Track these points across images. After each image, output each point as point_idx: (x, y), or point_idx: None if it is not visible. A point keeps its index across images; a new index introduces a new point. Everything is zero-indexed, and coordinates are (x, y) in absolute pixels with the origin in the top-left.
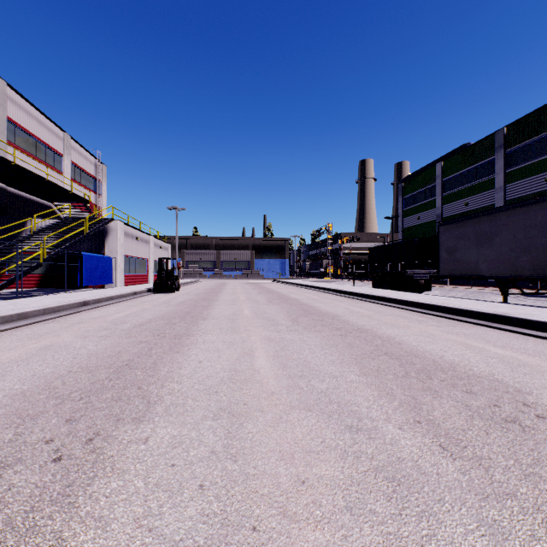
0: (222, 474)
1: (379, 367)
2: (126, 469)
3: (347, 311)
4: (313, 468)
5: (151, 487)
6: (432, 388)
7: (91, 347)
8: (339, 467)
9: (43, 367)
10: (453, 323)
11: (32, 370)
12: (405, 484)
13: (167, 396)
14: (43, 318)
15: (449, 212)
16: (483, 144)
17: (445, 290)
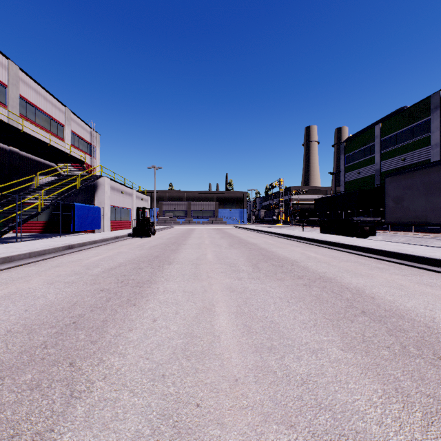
0: None
1: (363, 334)
2: None
3: (304, 256)
4: None
5: None
6: None
7: (50, 296)
8: None
9: None
10: (417, 271)
11: None
12: None
13: (99, 381)
14: (26, 261)
15: (387, 167)
16: (419, 107)
17: (387, 235)
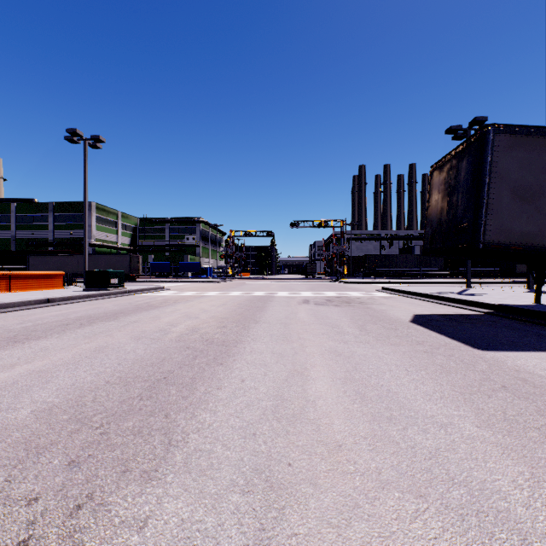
0: None
1: None
2: None
3: None
4: None
5: None
6: None
7: None
8: None
9: None
10: None
11: None
12: None
13: None
14: None
15: (21, 236)
16: (43, 205)
17: None
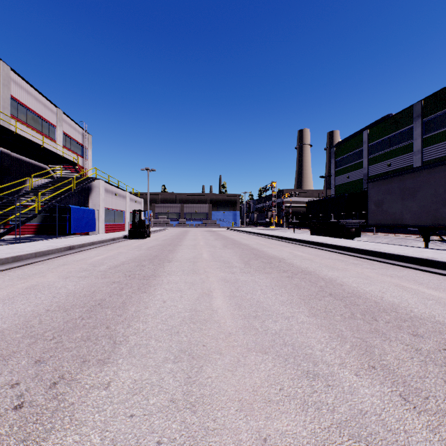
0: (181, 428)
1: (326, 307)
2: (84, 420)
3: (291, 255)
4: (274, 422)
5: (107, 444)
6: (379, 330)
7: (70, 287)
8: (301, 420)
9: (25, 305)
10: (385, 266)
11: (15, 308)
12: (373, 444)
13: (132, 336)
14: (34, 260)
15: (374, 171)
16: (403, 115)
17: (372, 236)
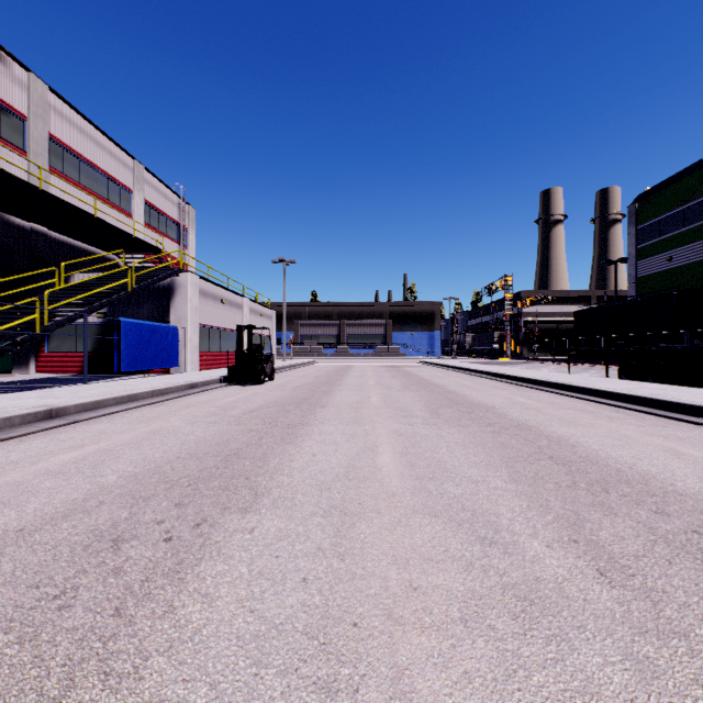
0: None
1: None
2: None
3: None
4: None
5: None
6: None
7: None
8: None
9: None
10: None
11: None
12: None
13: None
14: None
15: None
16: None
17: None
